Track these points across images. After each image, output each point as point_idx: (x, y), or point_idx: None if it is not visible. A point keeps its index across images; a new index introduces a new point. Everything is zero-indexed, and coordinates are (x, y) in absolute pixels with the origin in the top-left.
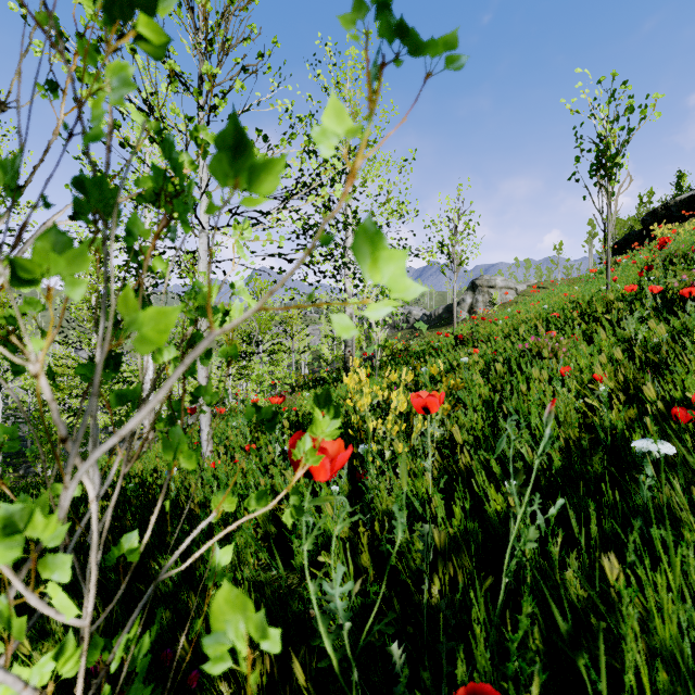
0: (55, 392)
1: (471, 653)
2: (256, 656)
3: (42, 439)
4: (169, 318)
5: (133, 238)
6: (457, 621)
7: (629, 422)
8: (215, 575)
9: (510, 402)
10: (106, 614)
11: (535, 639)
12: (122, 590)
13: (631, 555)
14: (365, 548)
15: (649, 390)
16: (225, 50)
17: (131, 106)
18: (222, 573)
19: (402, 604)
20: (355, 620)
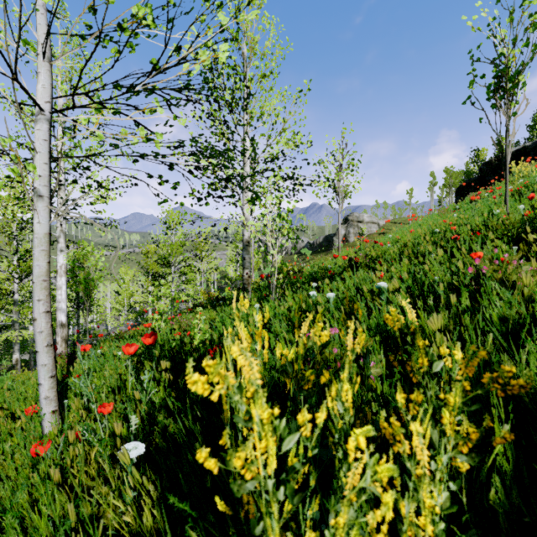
0: None
1: None
2: None
3: None
4: None
5: None
6: None
7: None
8: None
9: None
10: None
11: None
12: None
13: None
14: None
15: None
16: None
17: None
18: None
19: None
20: None
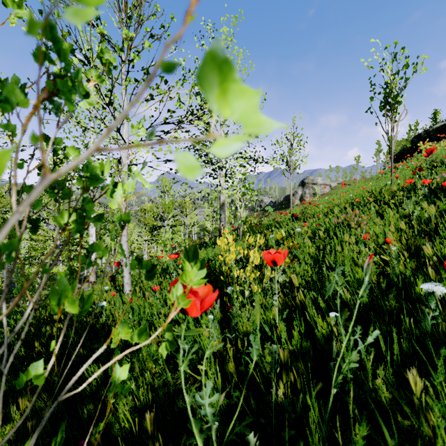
0: (33, 251)
1: (307, 439)
2: (149, 444)
3: (23, 282)
4: (1, 161)
5: (10, 105)
6: (296, 415)
7: (413, 271)
8: (115, 387)
9: (330, 257)
10: (16, 428)
11: (357, 435)
12: (29, 408)
13: (440, 379)
14: (231, 359)
15: (428, 249)
16: (139, 24)
17: (76, 60)
18: (121, 385)
19: (257, 399)
20: (224, 411)
